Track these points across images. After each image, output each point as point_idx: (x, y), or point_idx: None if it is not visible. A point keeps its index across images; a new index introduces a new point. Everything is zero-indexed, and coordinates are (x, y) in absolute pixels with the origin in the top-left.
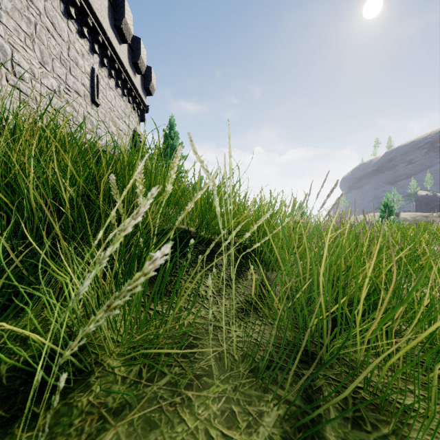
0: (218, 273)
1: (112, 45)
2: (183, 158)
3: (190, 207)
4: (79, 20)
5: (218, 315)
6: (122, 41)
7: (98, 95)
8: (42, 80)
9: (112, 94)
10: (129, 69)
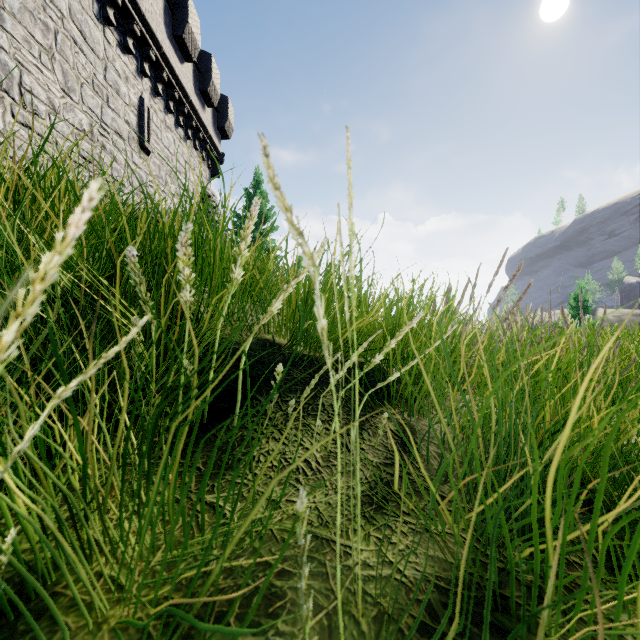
0: (325, 421)
1: (170, 63)
2: (275, 230)
3: (276, 308)
4: (121, 27)
5: (326, 512)
6: (185, 59)
7: (149, 138)
8: (66, 116)
9: (170, 136)
10: (195, 100)
